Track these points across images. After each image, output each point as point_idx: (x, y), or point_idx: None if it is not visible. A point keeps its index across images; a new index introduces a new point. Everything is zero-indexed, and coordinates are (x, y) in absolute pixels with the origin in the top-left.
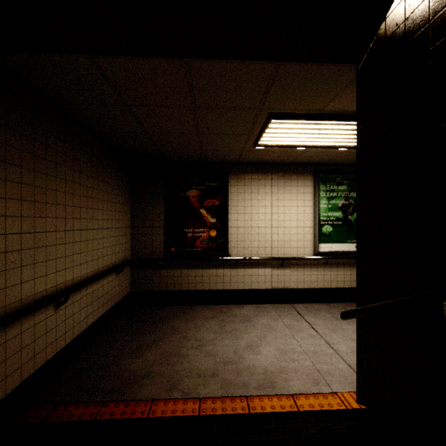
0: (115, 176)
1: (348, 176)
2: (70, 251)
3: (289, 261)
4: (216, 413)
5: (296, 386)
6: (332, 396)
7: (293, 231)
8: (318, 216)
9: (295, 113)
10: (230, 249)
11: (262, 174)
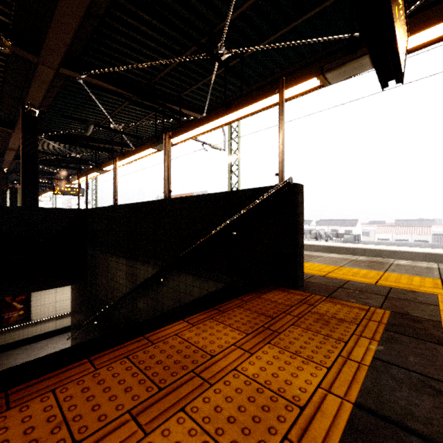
0: None
1: None
2: None
3: (66, 315)
4: None
5: None
6: None
7: (68, 301)
8: None
9: None
10: (32, 318)
11: None
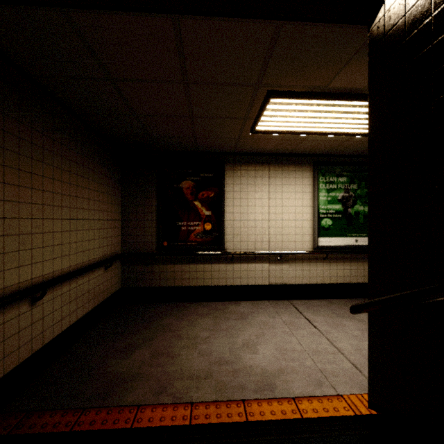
0: (103, 165)
1: (348, 167)
2: (49, 242)
3: (287, 256)
4: (209, 420)
5: (298, 388)
6: (337, 399)
7: (291, 225)
8: (317, 209)
9: (296, 91)
10: (225, 243)
11: (259, 165)
